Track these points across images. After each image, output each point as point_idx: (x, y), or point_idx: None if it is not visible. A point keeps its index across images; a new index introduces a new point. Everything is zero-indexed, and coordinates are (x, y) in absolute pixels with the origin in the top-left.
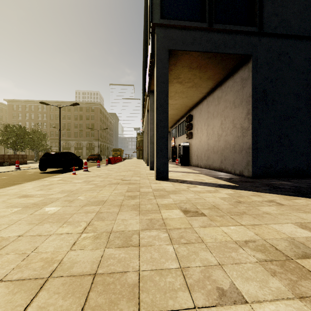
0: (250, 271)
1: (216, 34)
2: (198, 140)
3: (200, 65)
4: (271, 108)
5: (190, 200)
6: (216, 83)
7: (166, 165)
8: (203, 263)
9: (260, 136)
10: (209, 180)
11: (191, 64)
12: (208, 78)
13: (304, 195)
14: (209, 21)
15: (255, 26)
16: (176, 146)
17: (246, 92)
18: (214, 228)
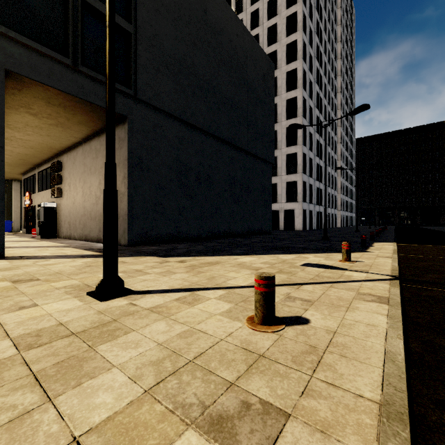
0: (54, 296)
1: (85, 78)
2: (71, 201)
3: (64, 104)
4: (147, 175)
5: (29, 273)
6: (93, 131)
7: (1, 237)
8: (15, 302)
9: (136, 202)
10: (74, 252)
11: (50, 99)
12: (80, 122)
13: (154, 254)
14: (74, 59)
15: (131, 88)
16: (33, 207)
17: (123, 154)
18: (43, 285)
